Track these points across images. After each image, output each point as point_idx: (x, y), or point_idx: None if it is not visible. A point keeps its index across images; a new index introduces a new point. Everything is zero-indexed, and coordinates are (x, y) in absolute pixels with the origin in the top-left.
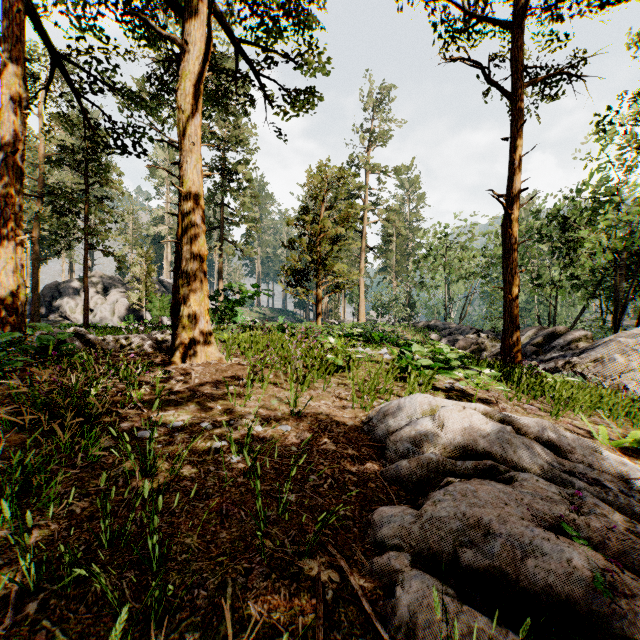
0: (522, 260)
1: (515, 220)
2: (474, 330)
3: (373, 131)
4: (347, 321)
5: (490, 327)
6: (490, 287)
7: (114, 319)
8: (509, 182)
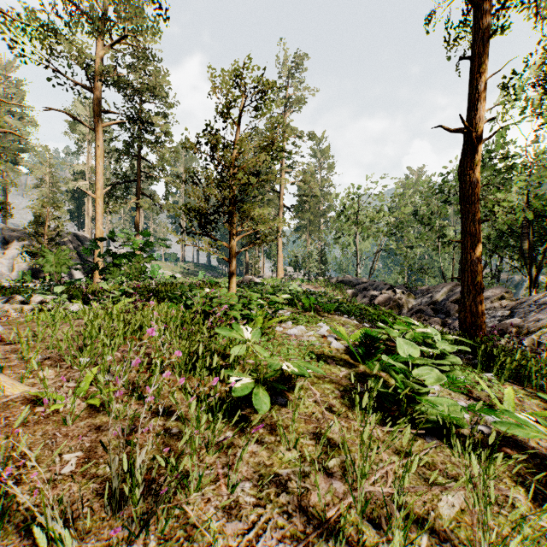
0: (430, 220)
1: (478, 157)
2: (388, 286)
3: (291, 96)
4: (266, 276)
5: (392, 281)
6: (395, 245)
7: (13, 275)
8: (470, 110)
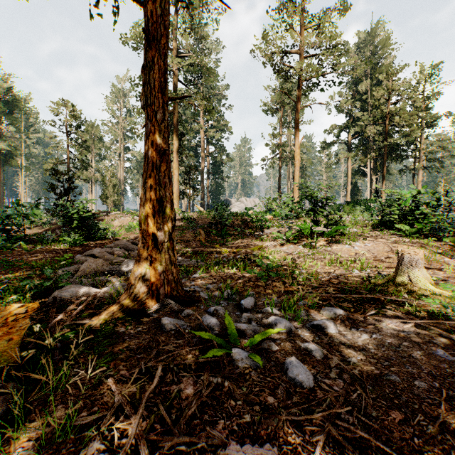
0: None
1: None
2: None
3: None
4: None
5: None
6: None
7: None
8: None
